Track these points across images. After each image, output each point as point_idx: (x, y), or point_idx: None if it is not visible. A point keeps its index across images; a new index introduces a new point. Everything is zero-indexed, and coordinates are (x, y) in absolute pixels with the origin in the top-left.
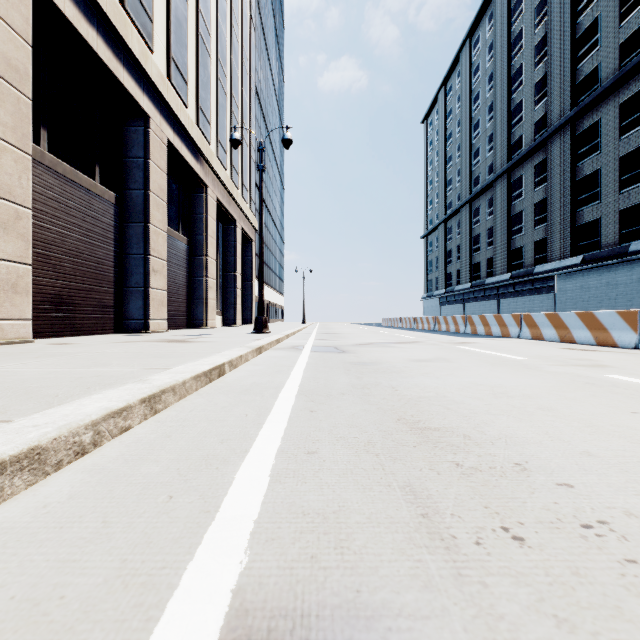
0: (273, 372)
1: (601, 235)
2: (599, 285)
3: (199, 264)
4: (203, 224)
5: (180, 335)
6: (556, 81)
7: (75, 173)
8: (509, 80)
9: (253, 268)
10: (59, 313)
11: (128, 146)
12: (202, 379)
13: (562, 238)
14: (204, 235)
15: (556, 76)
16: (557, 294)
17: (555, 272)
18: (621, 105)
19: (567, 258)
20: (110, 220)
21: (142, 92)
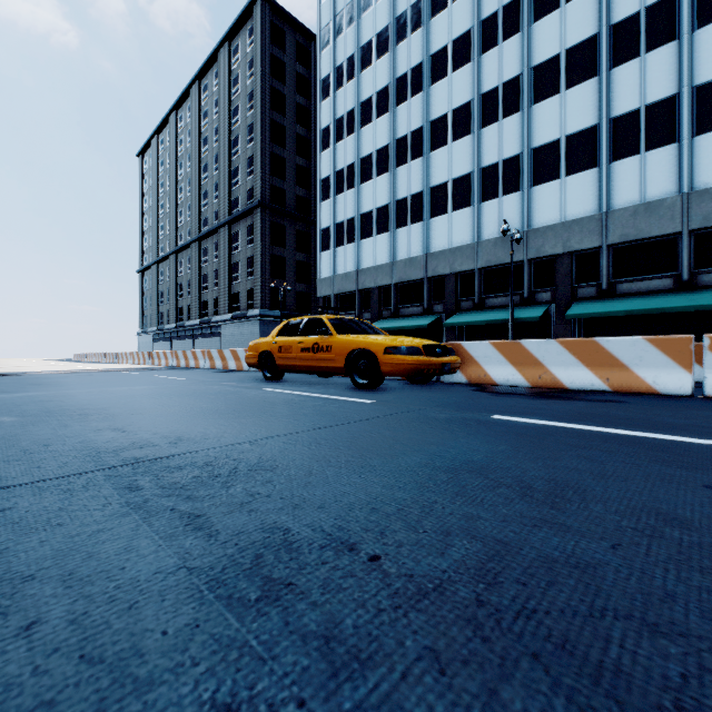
0: None
1: (241, 303)
2: (239, 334)
3: None
4: None
5: None
6: (223, 191)
7: None
8: (201, 169)
9: None
10: None
11: None
12: None
13: (225, 300)
14: None
15: (223, 188)
16: (222, 338)
17: (220, 323)
18: (248, 227)
19: (227, 314)
20: None
21: None
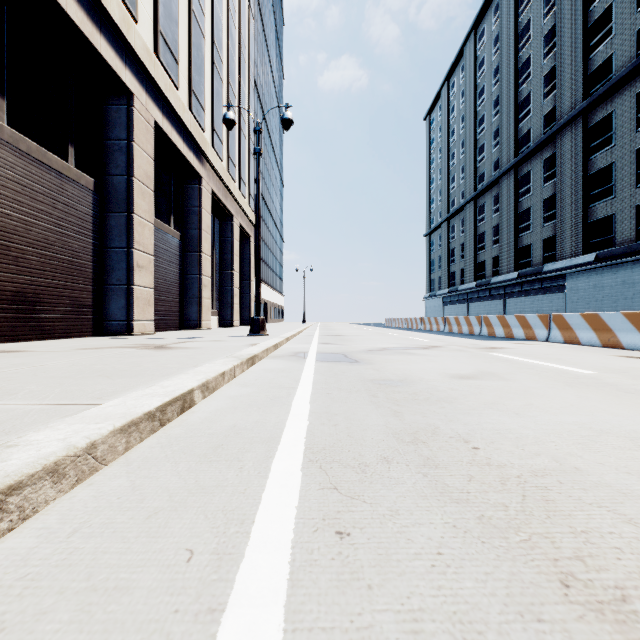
0: (266, 400)
1: (616, 231)
2: (614, 284)
3: (192, 261)
4: (197, 218)
5: (165, 338)
6: (567, 72)
7: (43, 152)
8: (516, 73)
9: (251, 266)
10: (22, 313)
11: (109, 127)
12: (143, 426)
13: (573, 235)
14: (198, 229)
15: (567, 67)
16: (568, 293)
17: (566, 270)
18: (638, 95)
19: (579, 256)
20: (88, 209)
21: (124, 65)
